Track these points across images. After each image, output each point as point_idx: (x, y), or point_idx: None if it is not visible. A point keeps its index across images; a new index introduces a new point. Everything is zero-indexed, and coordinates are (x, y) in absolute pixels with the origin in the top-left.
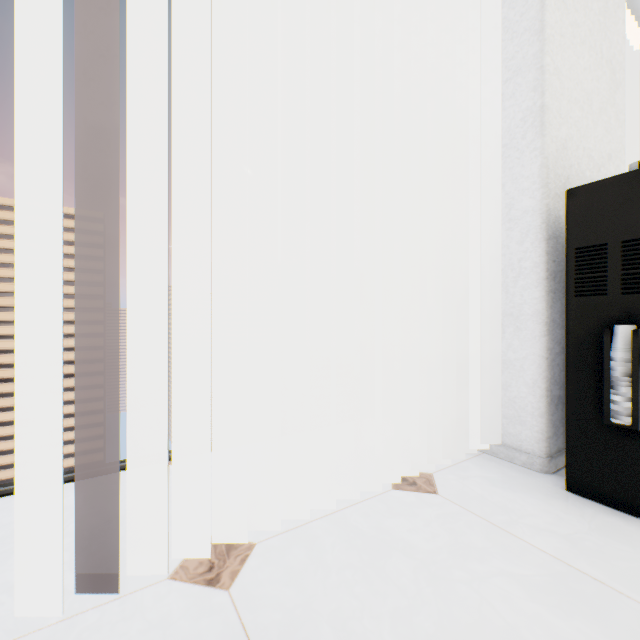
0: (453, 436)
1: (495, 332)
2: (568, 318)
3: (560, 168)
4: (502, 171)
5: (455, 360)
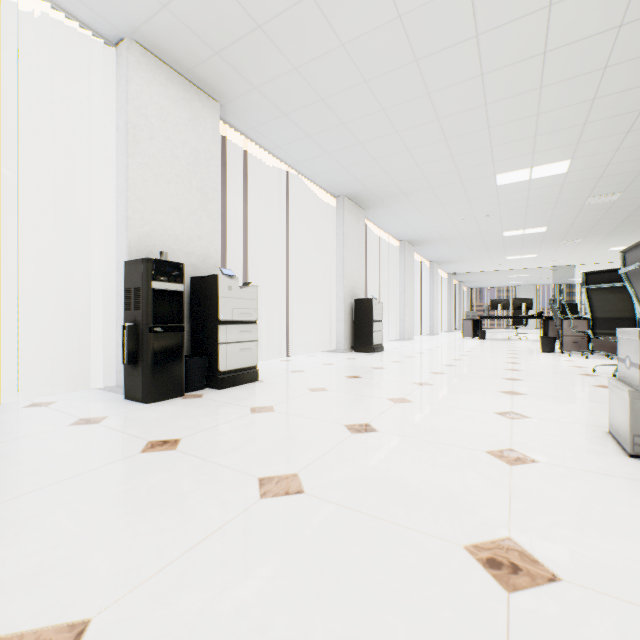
0: (102, 387)
1: (115, 327)
2: (124, 320)
3: (144, 246)
4: (117, 243)
5: (104, 343)
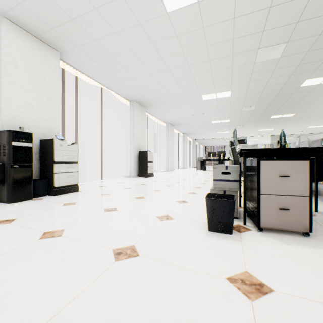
0: None
1: None
2: None
3: (11, 123)
4: None
5: None
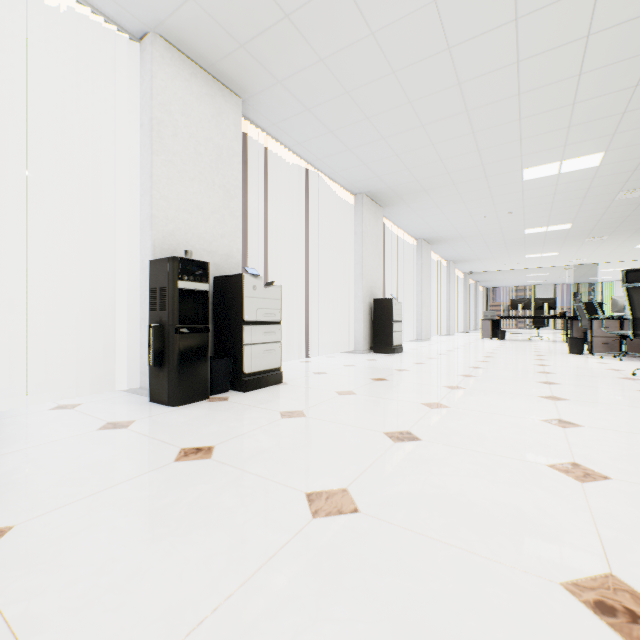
0: (126, 388)
1: (139, 328)
2: (149, 321)
3: (168, 245)
4: (141, 242)
5: (127, 344)
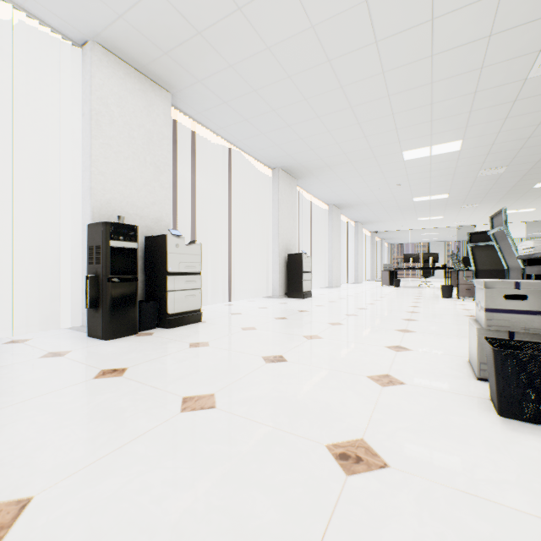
0: (71, 327)
1: (82, 278)
2: (88, 272)
3: (105, 211)
4: (83, 209)
5: (72, 291)
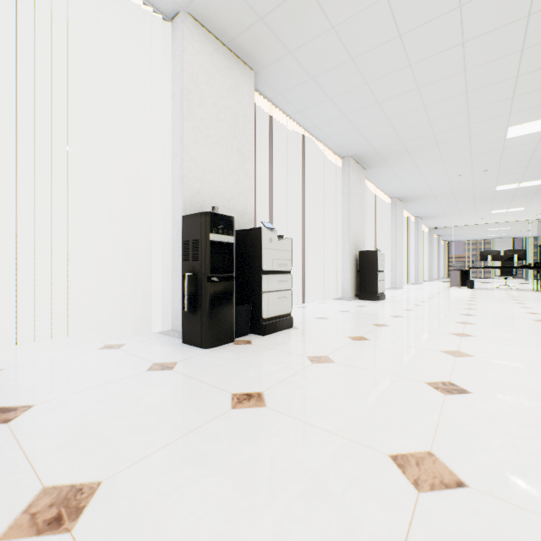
0: (158, 330)
1: (171, 277)
2: (182, 270)
3: (196, 202)
4: (173, 200)
5: (159, 291)
